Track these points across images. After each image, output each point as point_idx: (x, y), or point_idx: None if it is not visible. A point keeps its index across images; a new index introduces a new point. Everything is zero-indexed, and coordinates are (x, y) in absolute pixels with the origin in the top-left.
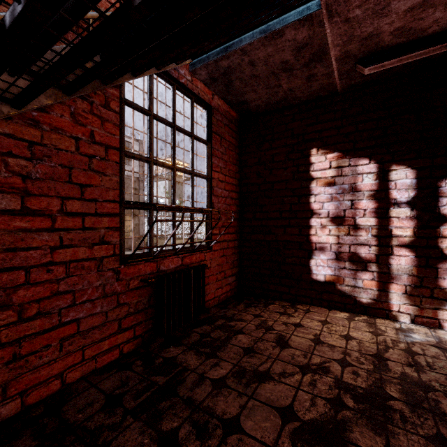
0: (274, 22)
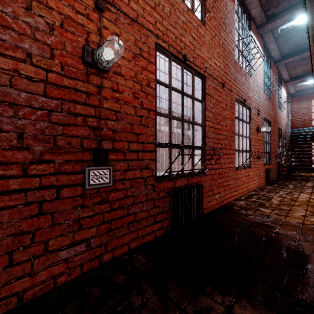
0: (310, 129)
